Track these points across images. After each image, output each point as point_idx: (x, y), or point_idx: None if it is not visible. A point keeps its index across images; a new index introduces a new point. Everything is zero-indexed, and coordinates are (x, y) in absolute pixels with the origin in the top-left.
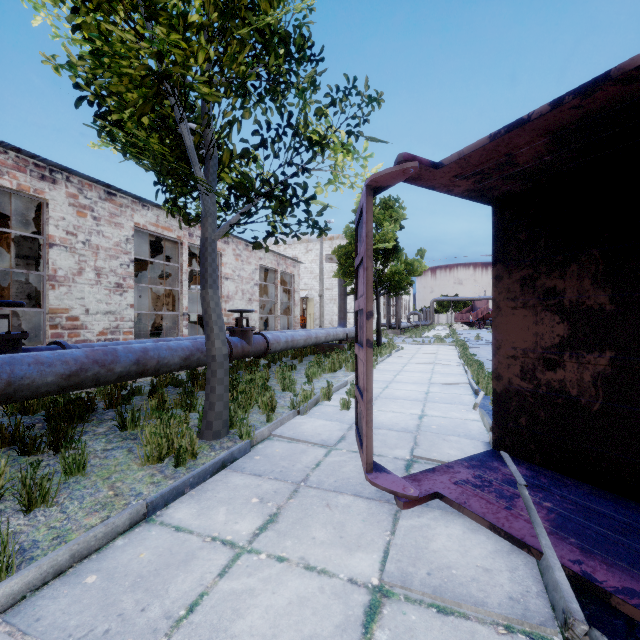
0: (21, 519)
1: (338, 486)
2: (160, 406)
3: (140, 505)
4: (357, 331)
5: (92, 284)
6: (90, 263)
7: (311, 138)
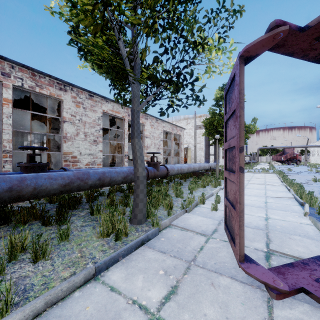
0: (31, 267)
1: (217, 268)
2: (111, 203)
3: (91, 268)
4: (226, 162)
5: (82, 140)
6: (82, 130)
7: (195, 41)
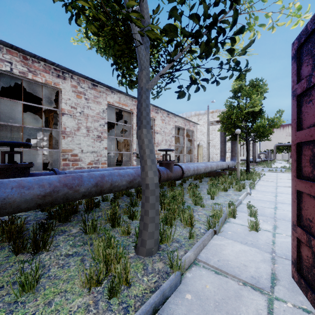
0: None
1: None
2: (112, 216)
3: None
4: (299, 165)
5: (84, 136)
6: (83, 124)
7: None
